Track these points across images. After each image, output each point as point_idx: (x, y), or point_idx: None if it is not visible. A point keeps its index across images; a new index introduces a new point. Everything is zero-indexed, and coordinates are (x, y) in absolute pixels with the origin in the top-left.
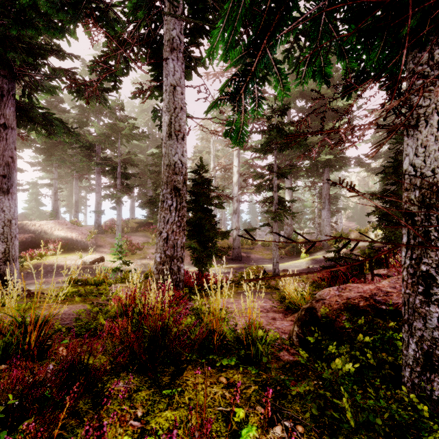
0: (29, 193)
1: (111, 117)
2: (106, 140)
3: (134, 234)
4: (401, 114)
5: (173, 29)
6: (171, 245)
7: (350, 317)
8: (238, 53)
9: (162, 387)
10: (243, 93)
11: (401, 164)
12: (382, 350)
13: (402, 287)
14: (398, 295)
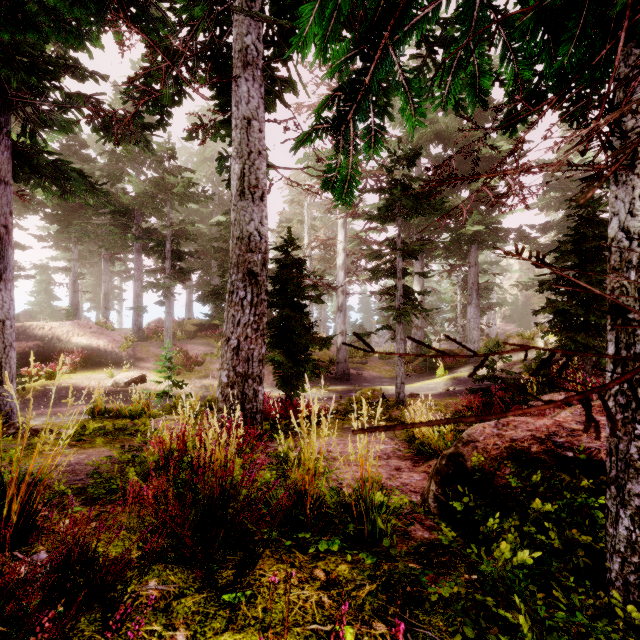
0: (36, 281)
1: (157, 169)
2: (149, 202)
3: (192, 342)
4: (631, 130)
5: (246, 34)
6: (244, 357)
7: (517, 471)
8: (344, 51)
9: (222, 589)
10: (352, 119)
11: (584, 238)
12: (571, 524)
13: (607, 426)
14: (590, 436)
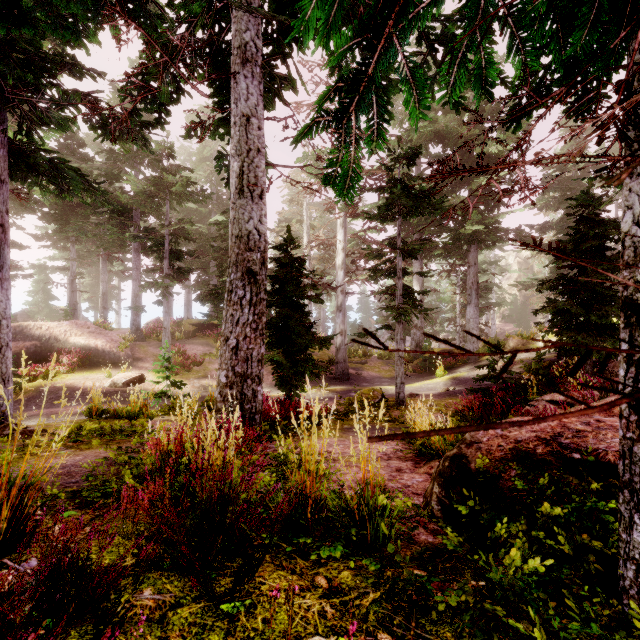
0: (33, 281)
1: (156, 168)
2: (148, 201)
3: (190, 342)
4: None
5: (245, 31)
6: (243, 357)
7: (523, 473)
8: (346, 38)
9: (220, 598)
10: (355, 112)
11: (585, 237)
12: (581, 529)
13: (620, 428)
14: (596, 437)
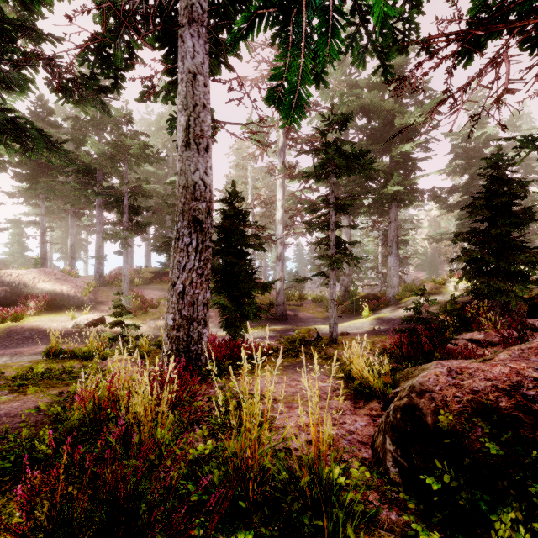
0: (9, 234)
1: (117, 135)
2: (108, 162)
3: (148, 287)
4: None
5: None
6: (190, 301)
7: (493, 433)
8: None
9: None
10: None
11: (494, 195)
12: None
13: None
14: None
